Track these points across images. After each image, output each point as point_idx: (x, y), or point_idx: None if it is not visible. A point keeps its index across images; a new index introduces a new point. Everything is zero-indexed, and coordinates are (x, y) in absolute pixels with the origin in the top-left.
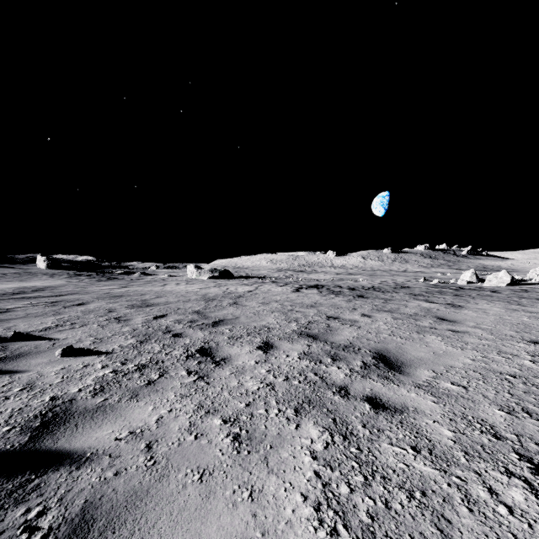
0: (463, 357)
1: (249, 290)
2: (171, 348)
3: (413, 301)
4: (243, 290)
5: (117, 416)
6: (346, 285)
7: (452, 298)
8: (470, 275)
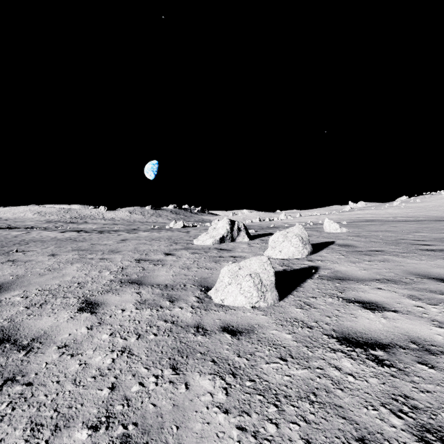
0: (105, 239)
1: (23, 233)
2: (0, 244)
3: (122, 233)
4: (17, 233)
5: (2, 248)
6: (101, 229)
7: (142, 232)
8: (173, 224)
